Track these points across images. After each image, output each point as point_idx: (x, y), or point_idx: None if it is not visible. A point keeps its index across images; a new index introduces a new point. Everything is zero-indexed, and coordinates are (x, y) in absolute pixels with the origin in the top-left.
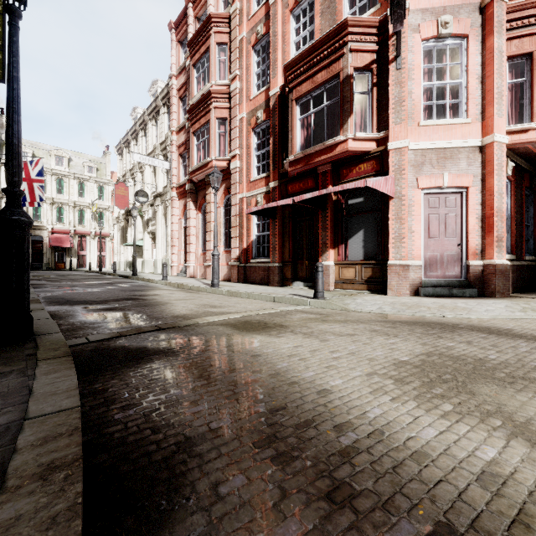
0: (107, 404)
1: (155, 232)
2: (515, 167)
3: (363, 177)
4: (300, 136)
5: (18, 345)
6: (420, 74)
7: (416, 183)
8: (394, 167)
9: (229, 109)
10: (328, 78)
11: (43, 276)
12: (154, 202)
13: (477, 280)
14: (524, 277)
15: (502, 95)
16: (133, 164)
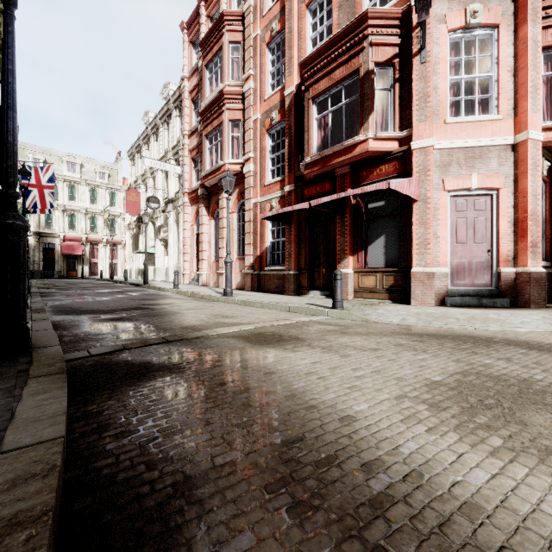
0: (100, 431)
1: (167, 239)
2: (550, 166)
3: (384, 180)
4: (317, 136)
5: (12, 359)
6: (447, 68)
7: (442, 185)
8: (418, 167)
9: (243, 110)
10: (347, 74)
11: (54, 284)
12: (166, 208)
13: (509, 289)
14: None
15: (536, 88)
16: (145, 169)
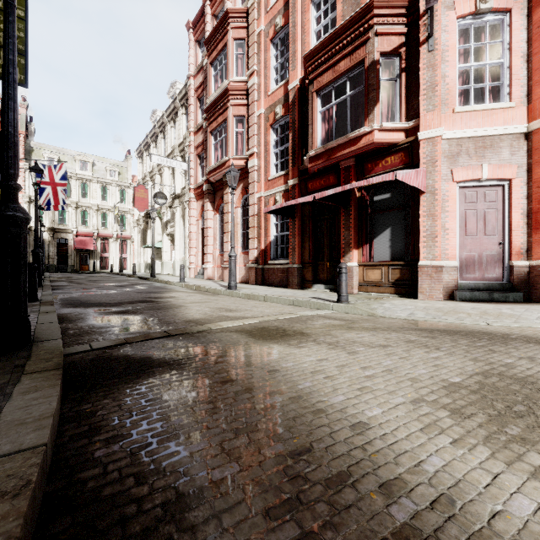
0: (90, 434)
1: (173, 234)
2: None
3: (389, 172)
4: (321, 129)
5: (12, 353)
6: (456, 56)
7: (451, 176)
8: (426, 158)
9: (247, 106)
10: (352, 65)
11: (66, 278)
12: (172, 203)
13: (522, 283)
14: None
15: None
16: (152, 166)
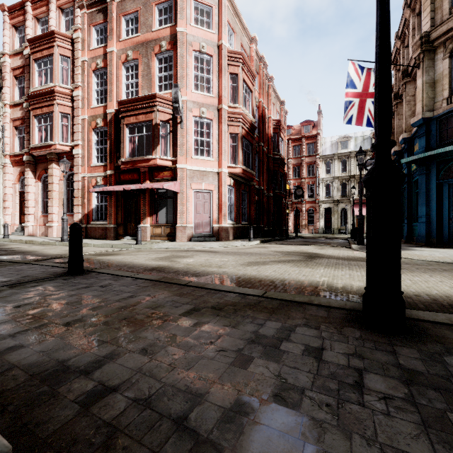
0: None
1: None
2: (236, 181)
3: (165, 179)
4: (129, 147)
5: None
6: (192, 133)
7: (190, 186)
8: (180, 177)
9: (72, 107)
10: (146, 120)
11: None
12: None
13: (216, 234)
14: (241, 232)
15: (225, 151)
16: None
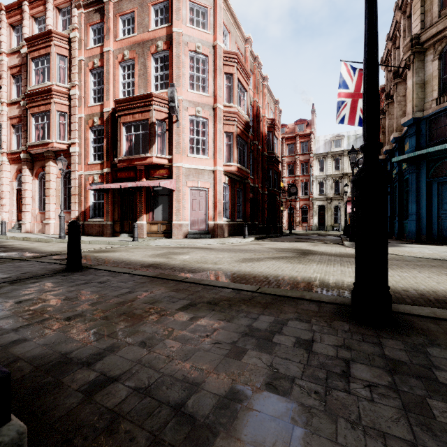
0: None
1: None
2: (231, 179)
3: (162, 177)
4: (125, 145)
5: None
6: (188, 132)
7: (186, 184)
8: (176, 175)
9: (69, 106)
10: (142, 119)
11: None
12: None
13: (212, 231)
14: (236, 229)
15: (221, 149)
16: None
